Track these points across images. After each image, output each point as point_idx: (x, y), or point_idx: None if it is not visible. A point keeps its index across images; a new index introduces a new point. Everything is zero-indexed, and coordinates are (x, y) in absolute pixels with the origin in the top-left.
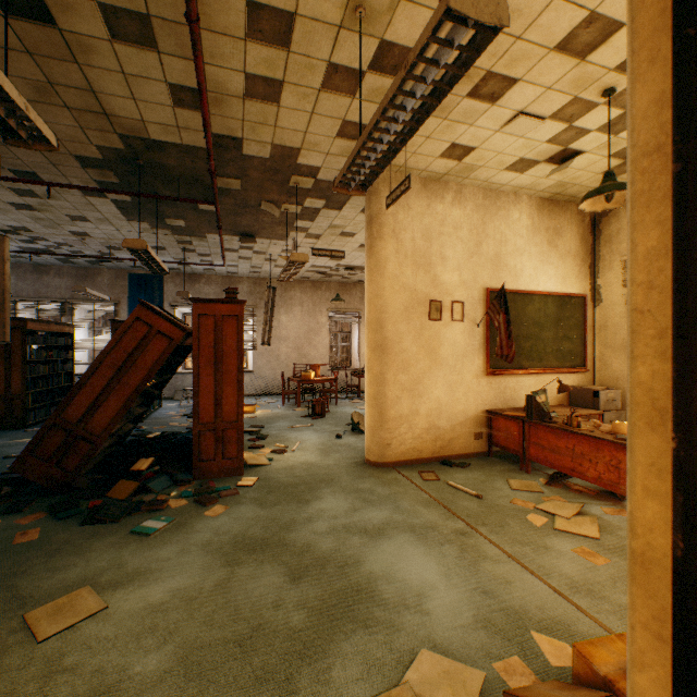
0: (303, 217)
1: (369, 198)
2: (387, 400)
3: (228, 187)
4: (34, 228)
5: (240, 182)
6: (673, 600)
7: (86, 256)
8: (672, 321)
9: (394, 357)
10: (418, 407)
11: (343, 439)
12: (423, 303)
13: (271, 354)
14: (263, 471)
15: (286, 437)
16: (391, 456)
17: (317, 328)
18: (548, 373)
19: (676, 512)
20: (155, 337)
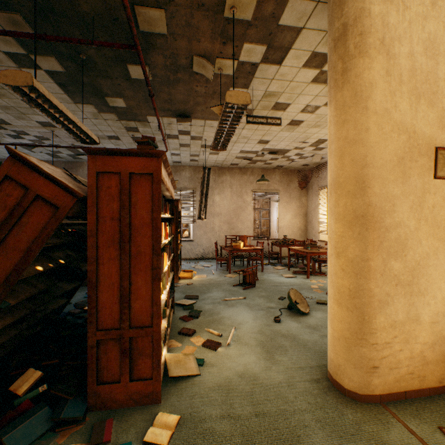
0: (237, 82)
1: (340, 1)
2: (372, 300)
3: (151, 30)
4: (9, 120)
5: (163, 15)
6: None
7: (57, 146)
8: None
9: (383, 235)
10: (418, 311)
11: (283, 324)
12: (425, 152)
13: (207, 226)
14: (188, 392)
15: (220, 315)
16: (378, 386)
17: (243, 205)
18: None
19: None
20: (32, 204)
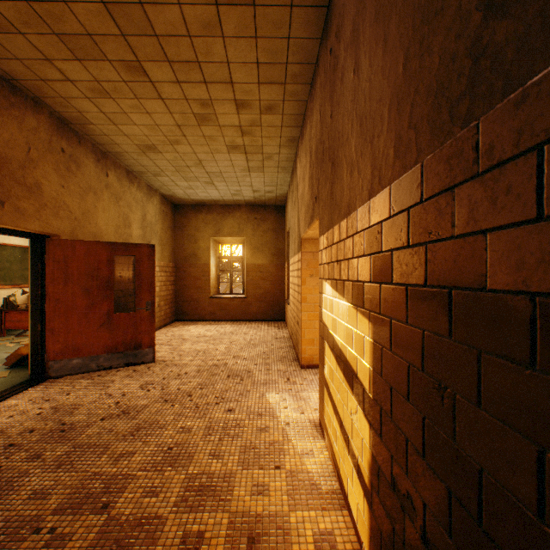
0: None
1: None
2: None
3: None
4: None
5: None
6: (31, 294)
7: None
8: (31, 272)
9: None
10: None
11: None
12: None
13: None
14: None
15: None
16: None
17: None
18: (17, 287)
19: (31, 287)
20: None
